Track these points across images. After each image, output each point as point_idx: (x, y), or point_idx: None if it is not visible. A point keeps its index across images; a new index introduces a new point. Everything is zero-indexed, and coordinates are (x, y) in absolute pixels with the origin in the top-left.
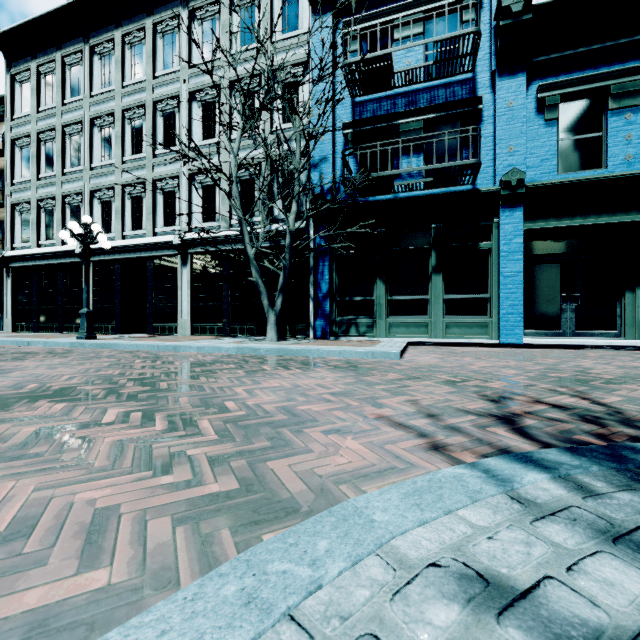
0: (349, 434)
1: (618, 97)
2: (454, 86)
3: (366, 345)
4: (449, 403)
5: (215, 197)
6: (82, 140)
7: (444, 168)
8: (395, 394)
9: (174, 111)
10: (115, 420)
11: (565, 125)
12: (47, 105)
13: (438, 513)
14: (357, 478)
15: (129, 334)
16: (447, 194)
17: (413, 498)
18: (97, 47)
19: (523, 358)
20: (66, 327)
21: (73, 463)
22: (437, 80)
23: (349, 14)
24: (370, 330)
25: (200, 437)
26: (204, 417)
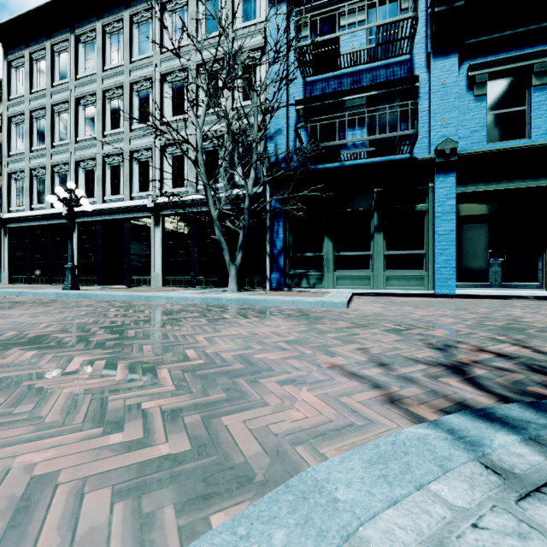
0: (304, 385)
1: (541, 75)
2: (394, 66)
3: (316, 295)
4: (398, 351)
5: (183, 166)
6: (69, 117)
7: (385, 139)
8: (345, 342)
9: (148, 91)
10: (78, 369)
11: (493, 100)
12: (39, 87)
13: (409, 489)
14: (314, 437)
15: (109, 285)
16: (388, 162)
17: (378, 467)
18: (81, 36)
19: (457, 307)
20: (55, 279)
21: (25, 418)
22: (378, 61)
23: (301, 4)
24: (319, 282)
25: (157, 388)
26: (164, 366)
